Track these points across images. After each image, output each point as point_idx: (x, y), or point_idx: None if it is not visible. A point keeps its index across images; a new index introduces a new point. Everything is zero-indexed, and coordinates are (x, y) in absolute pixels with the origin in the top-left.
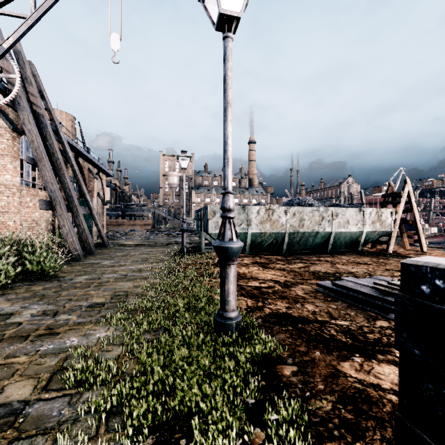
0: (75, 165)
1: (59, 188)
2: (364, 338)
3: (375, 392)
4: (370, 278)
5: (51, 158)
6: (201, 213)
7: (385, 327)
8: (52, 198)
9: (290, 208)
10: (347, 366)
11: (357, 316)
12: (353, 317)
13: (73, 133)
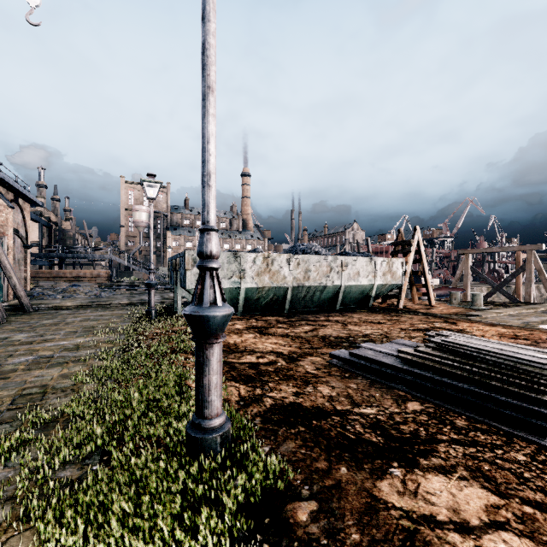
0: None
1: None
2: (398, 432)
3: (432, 532)
4: (390, 343)
5: None
6: (177, 261)
7: (419, 411)
8: None
9: (294, 257)
10: (386, 488)
11: (384, 398)
12: (379, 400)
13: None
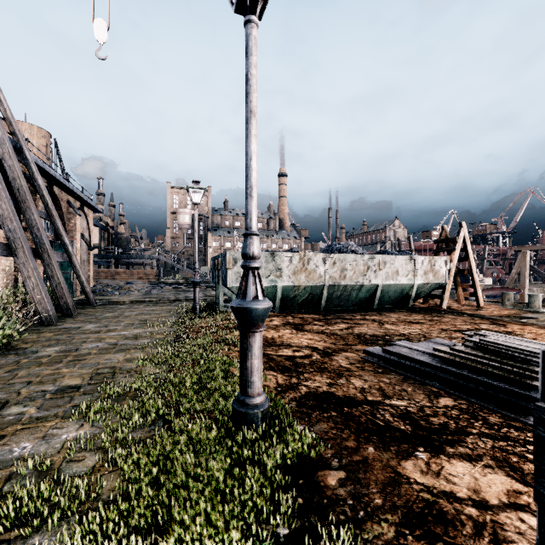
0: (47, 195)
1: (24, 227)
2: (427, 423)
3: (450, 505)
4: (427, 342)
5: (11, 185)
6: (219, 261)
7: (450, 406)
8: (11, 240)
9: (330, 256)
10: (410, 467)
11: (416, 393)
12: (411, 394)
13: (48, 154)
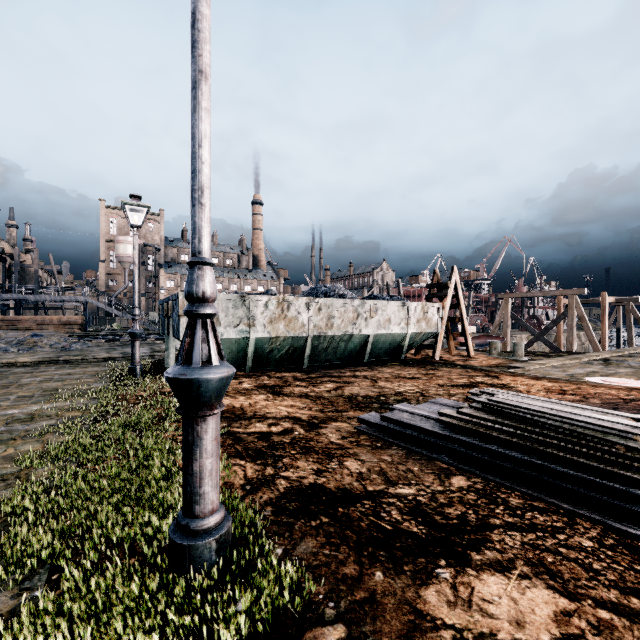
0: None
1: None
2: (444, 518)
3: None
4: (428, 403)
5: None
6: (169, 305)
7: (465, 488)
8: None
9: (315, 300)
10: (433, 598)
11: (424, 473)
12: (419, 476)
13: None
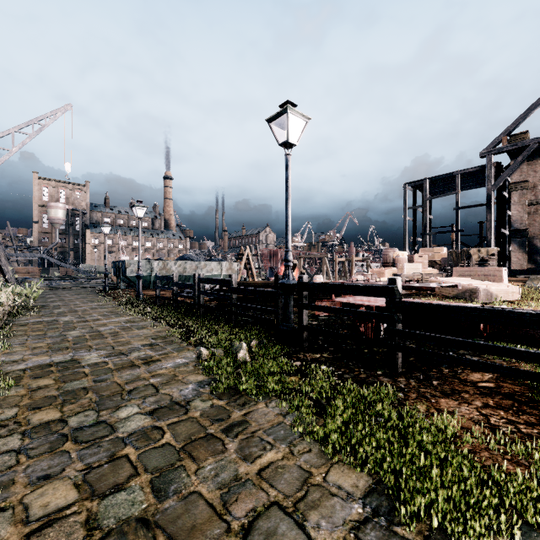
0: None
1: None
2: None
3: None
4: None
5: None
6: (120, 263)
7: None
8: None
9: (178, 262)
10: None
11: None
12: None
13: None
